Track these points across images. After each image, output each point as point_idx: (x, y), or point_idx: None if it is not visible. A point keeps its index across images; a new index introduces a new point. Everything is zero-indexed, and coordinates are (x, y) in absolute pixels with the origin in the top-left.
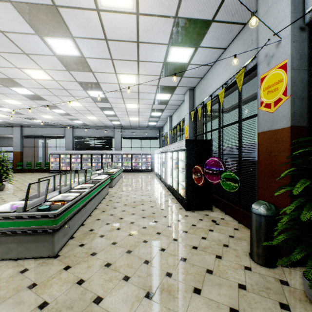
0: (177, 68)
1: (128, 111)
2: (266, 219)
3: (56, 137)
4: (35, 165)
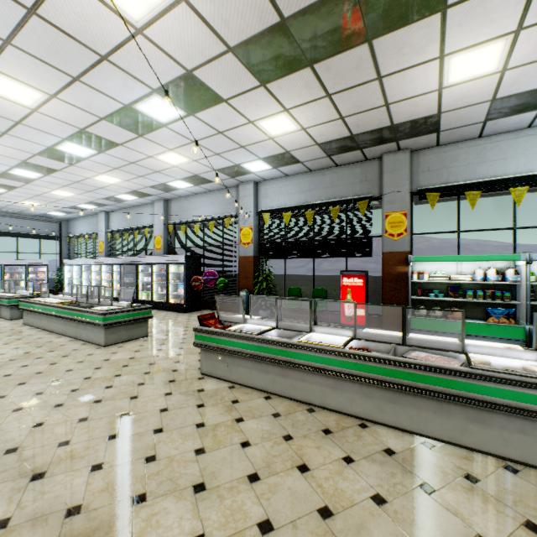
0: (169, 188)
1: (43, 196)
2: (247, 296)
3: None
4: None
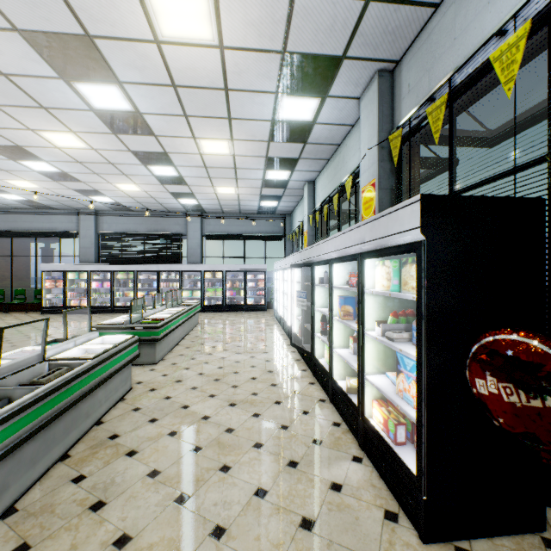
0: None
1: (210, 166)
2: None
3: (59, 234)
4: (14, 296)
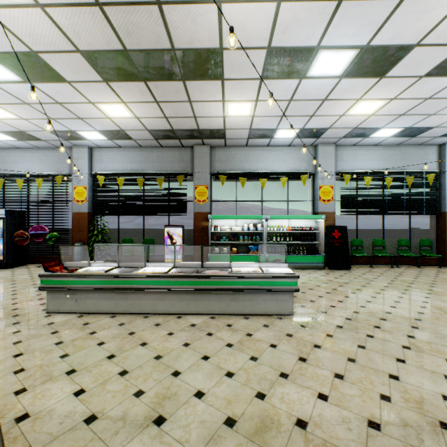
0: None
1: None
2: (81, 248)
3: None
4: None
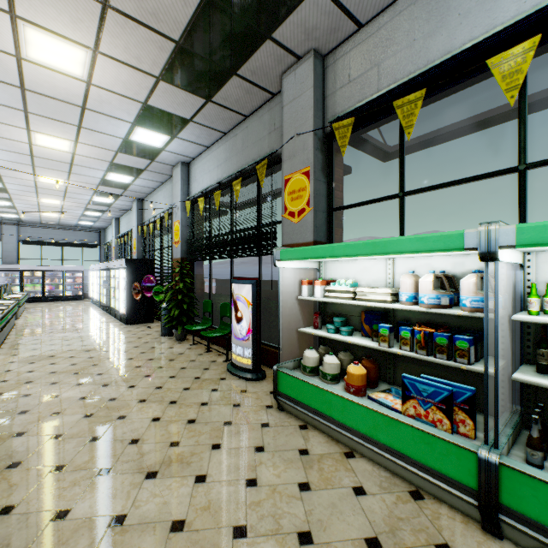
0: (119, 184)
1: (43, 205)
2: (167, 310)
3: None
4: None
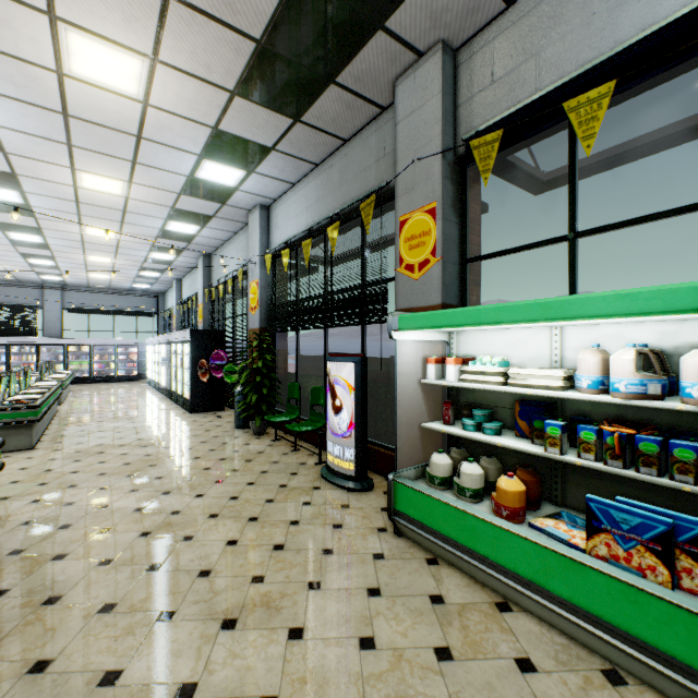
0: (181, 236)
1: (91, 265)
2: (242, 395)
3: None
4: None
